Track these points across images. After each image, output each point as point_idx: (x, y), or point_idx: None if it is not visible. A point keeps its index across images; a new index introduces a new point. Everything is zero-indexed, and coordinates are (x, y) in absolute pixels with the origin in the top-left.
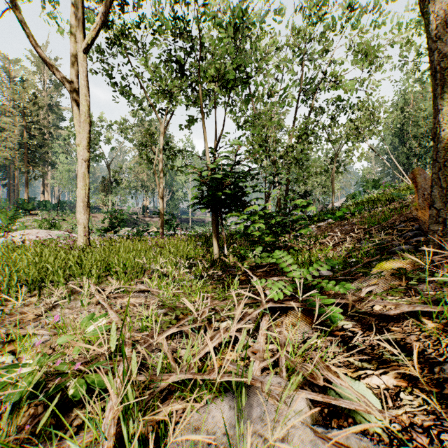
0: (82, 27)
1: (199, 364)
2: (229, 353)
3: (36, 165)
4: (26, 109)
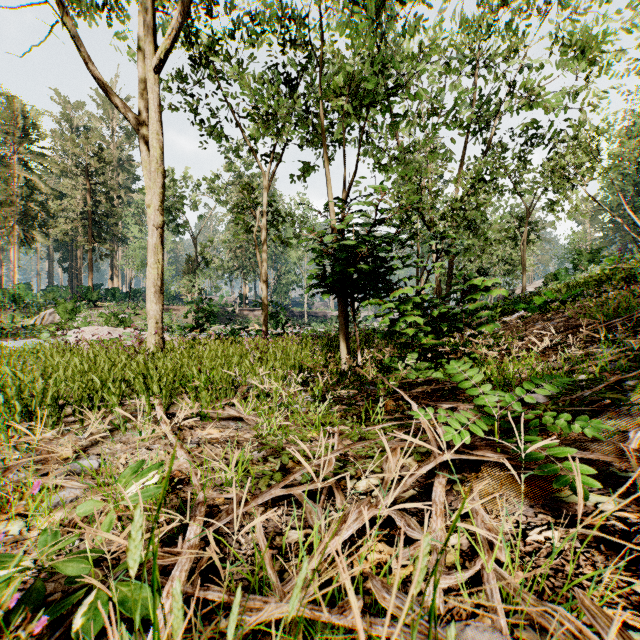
0: (152, 36)
1: (320, 565)
2: (377, 547)
3: (102, 241)
4: (90, 167)
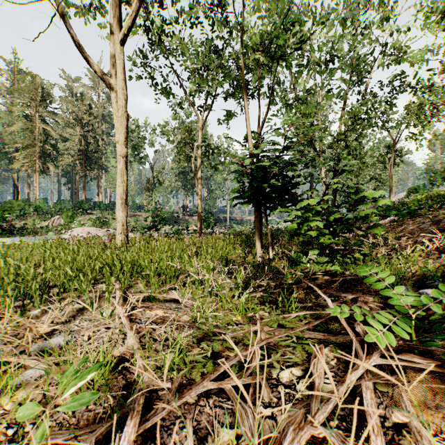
0: (119, 19)
1: None
2: None
3: (92, 169)
4: (83, 120)
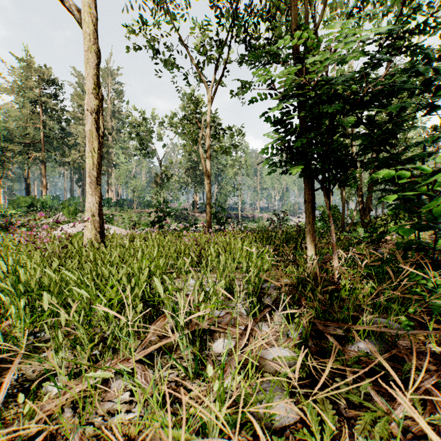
0: None
1: None
2: None
3: None
4: None
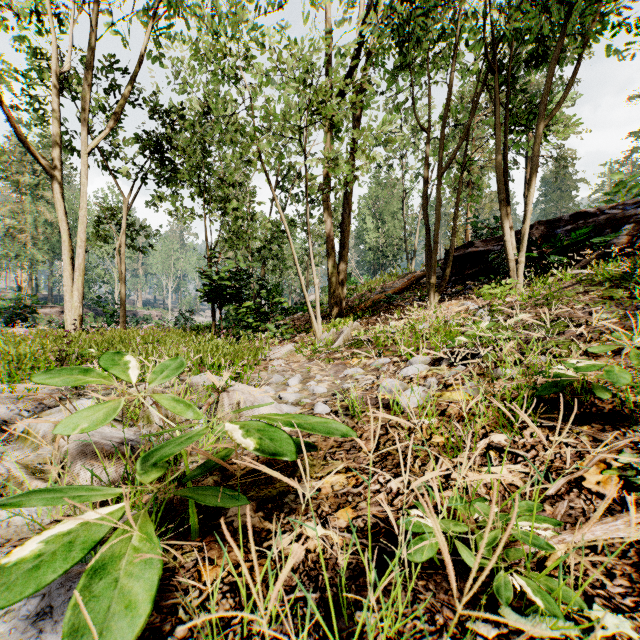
0: (87, 133)
1: None
2: None
3: None
4: None
